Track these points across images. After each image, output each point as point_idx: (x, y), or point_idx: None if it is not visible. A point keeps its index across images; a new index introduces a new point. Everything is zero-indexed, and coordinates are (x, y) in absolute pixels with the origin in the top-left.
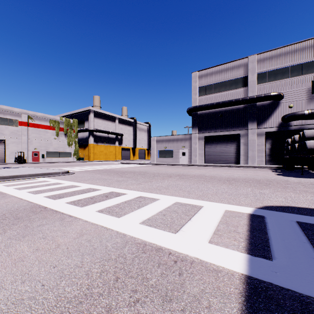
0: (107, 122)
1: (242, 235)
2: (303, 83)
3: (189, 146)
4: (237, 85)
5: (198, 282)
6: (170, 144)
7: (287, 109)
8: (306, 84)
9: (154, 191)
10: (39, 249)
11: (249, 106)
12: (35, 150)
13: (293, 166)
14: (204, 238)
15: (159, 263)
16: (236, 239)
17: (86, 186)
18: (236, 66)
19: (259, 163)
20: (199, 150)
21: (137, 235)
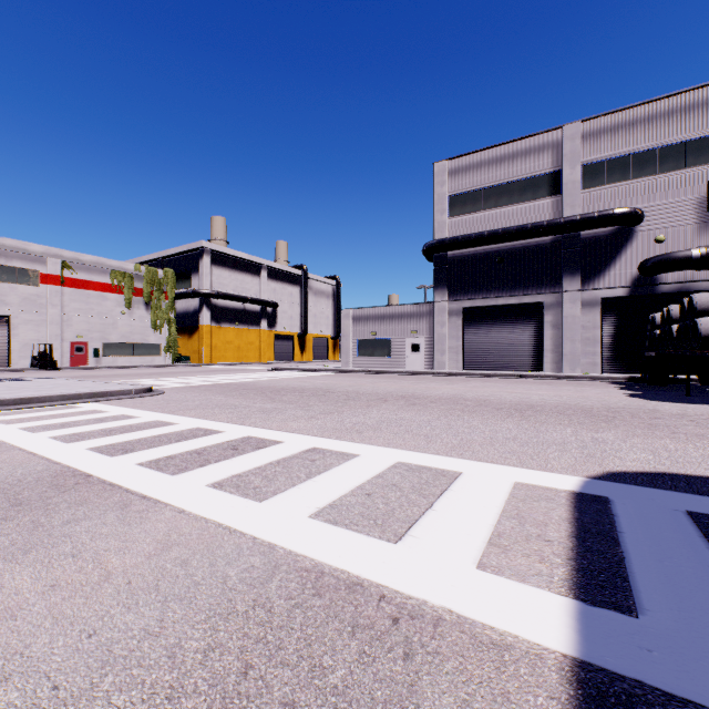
0: (242, 277)
1: (557, 547)
2: (689, 186)
3: (428, 331)
4: (537, 190)
5: (453, 680)
6: (386, 327)
7: (651, 246)
8: (695, 188)
9: (346, 436)
10: (59, 585)
11: (566, 238)
12: (78, 339)
13: (665, 376)
14: (466, 555)
15: (355, 625)
16: (544, 558)
17: (189, 424)
18: (534, 149)
19: (588, 369)
20: (451, 339)
21: (302, 547)
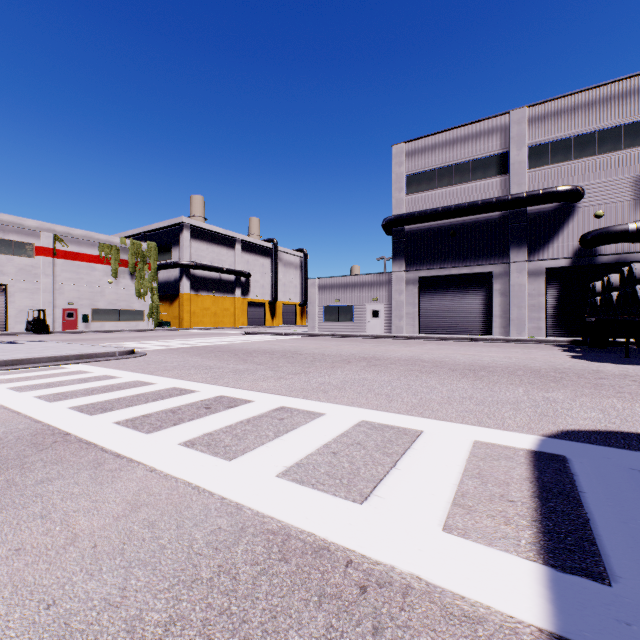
0: (218, 249)
1: (521, 508)
2: (626, 165)
3: (387, 299)
4: (486, 170)
5: None
6: (348, 295)
7: (591, 221)
8: (631, 167)
9: (313, 395)
10: (24, 549)
11: (513, 214)
12: (69, 306)
13: (605, 340)
14: (431, 516)
15: (322, 594)
16: (509, 519)
17: (166, 384)
18: (484, 132)
19: (533, 333)
20: (408, 306)
21: (269, 508)
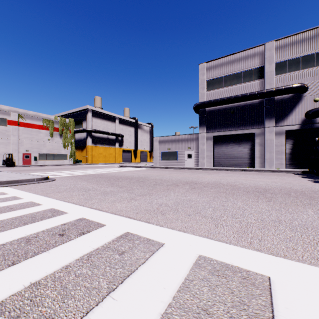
0: (107, 123)
1: None
2: None
3: (196, 148)
4: (251, 76)
5: None
6: (175, 145)
7: (312, 103)
8: None
9: (153, 218)
10: None
11: (266, 100)
12: (26, 152)
13: None
14: None
15: None
16: None
17: (48, 205)
18: (250, 56)
19: (278, 167)
20: (208, 151)
21: None
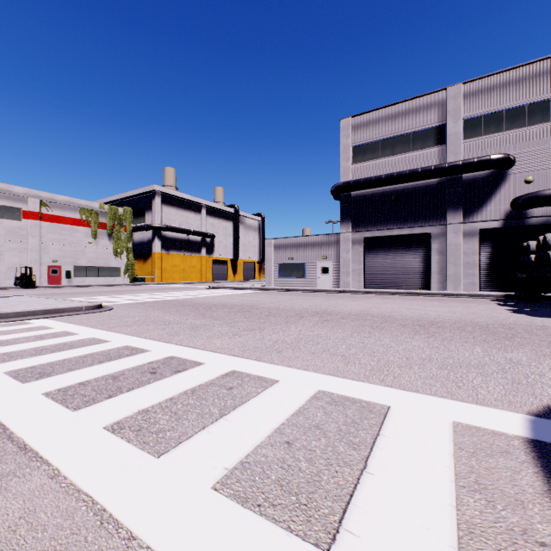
0: (186, 214)
1: None
2: None
3: (335, 257)
4: (425, 141)
5: None
6: (301, 253)
7: (521, 186)
8: None
9: (266, 356)
10: None
11: (449, 180)
12: (53, 263)
13: (538, 294)
14: None
15: None
16: None
17: (120, 341)
18: (423, 107)
19: (468, 288)
20: (355, 263)
21: None
